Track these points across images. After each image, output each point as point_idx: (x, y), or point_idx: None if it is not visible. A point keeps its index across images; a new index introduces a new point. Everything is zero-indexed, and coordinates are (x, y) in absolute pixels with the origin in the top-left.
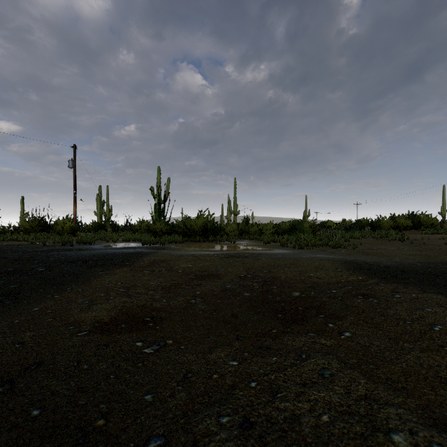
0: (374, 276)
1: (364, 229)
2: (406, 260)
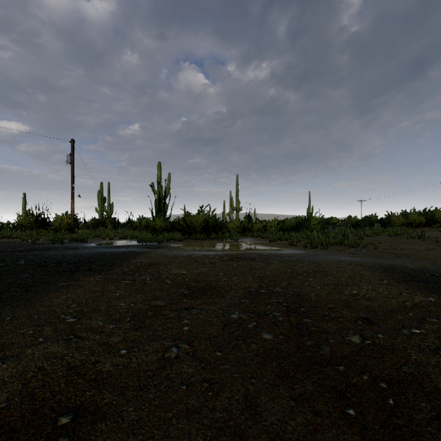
0: None
1: (374, 226)
2: None
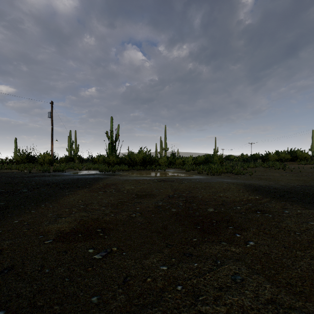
0: (267, 196)
1: (257, 161)
2: (289, 184)
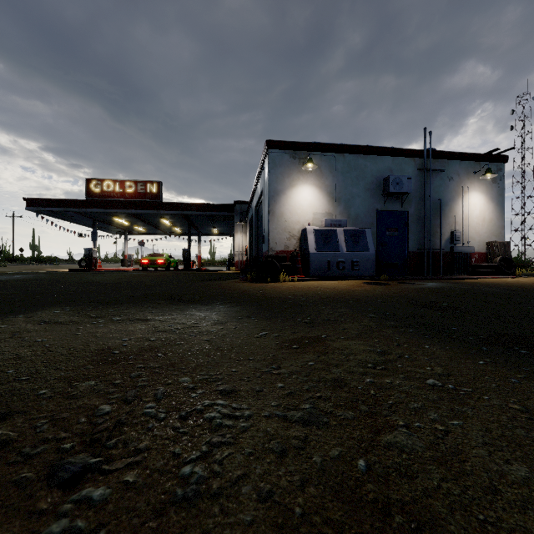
0: None
1: None
2: None
